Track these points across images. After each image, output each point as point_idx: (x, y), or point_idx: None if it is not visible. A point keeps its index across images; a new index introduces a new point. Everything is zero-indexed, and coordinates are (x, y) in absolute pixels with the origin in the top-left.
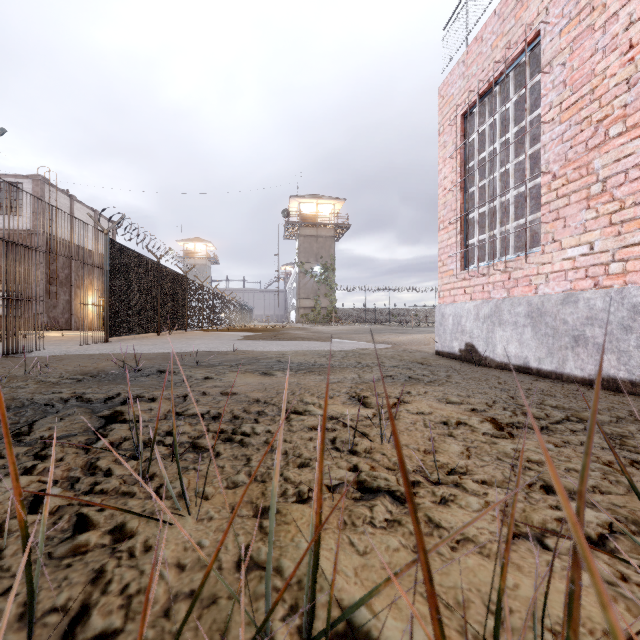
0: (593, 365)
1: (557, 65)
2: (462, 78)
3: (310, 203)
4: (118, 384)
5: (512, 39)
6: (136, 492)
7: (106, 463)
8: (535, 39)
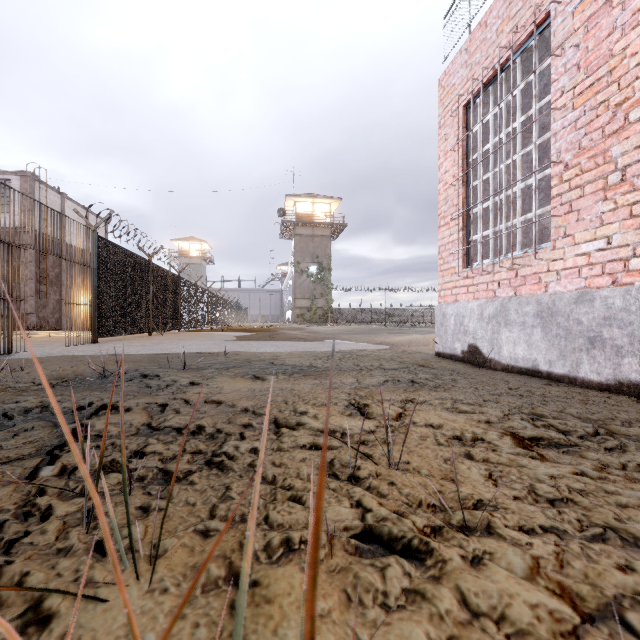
0: (611, 369)
1: (570, 47)
2: (465, 67)
3: (306, 202)
4: (93, 391)
5: (519, 22)
6: (74, 545)
7: (48, 499)
8: (544, 21)
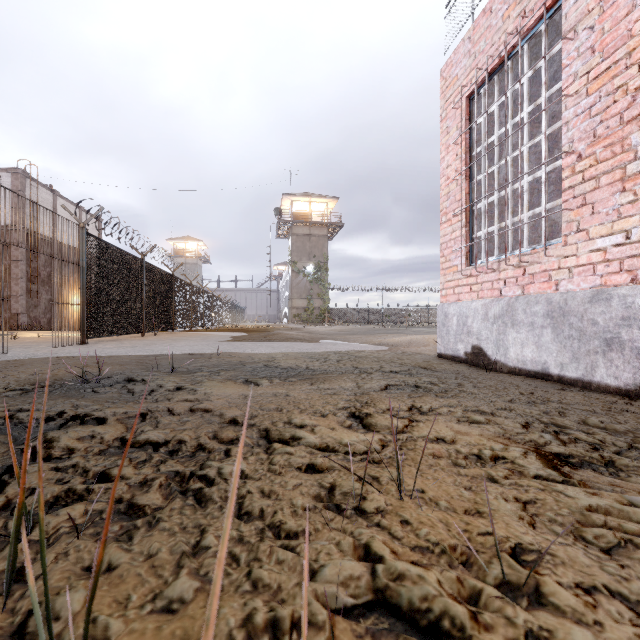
0: (631, 373)
1: (583, 29)
2: (468, 56)
3: (303, 201)
4: (69, 398)
5: (527, 6)
6: None
7: None
8: (555, 4)
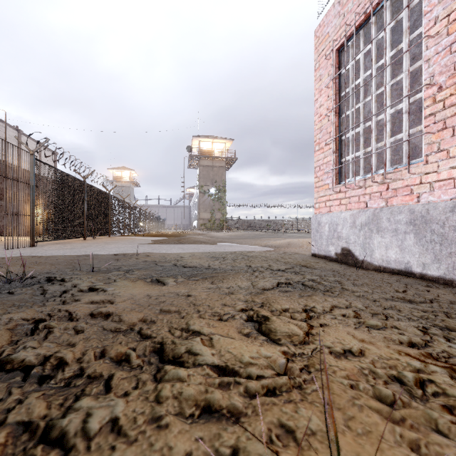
0: None
1: None
2: (337, 17)
3: (207, 142)
4: None
5: None
6: None
7: None
8: None
